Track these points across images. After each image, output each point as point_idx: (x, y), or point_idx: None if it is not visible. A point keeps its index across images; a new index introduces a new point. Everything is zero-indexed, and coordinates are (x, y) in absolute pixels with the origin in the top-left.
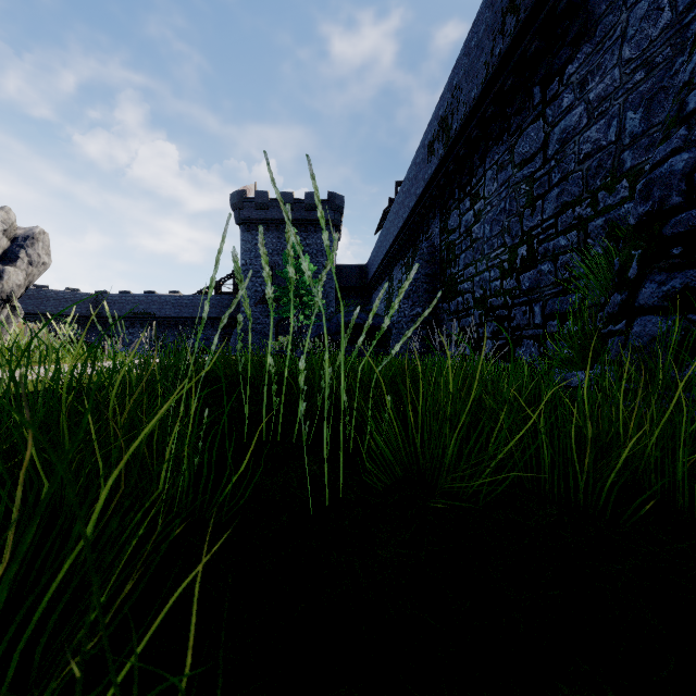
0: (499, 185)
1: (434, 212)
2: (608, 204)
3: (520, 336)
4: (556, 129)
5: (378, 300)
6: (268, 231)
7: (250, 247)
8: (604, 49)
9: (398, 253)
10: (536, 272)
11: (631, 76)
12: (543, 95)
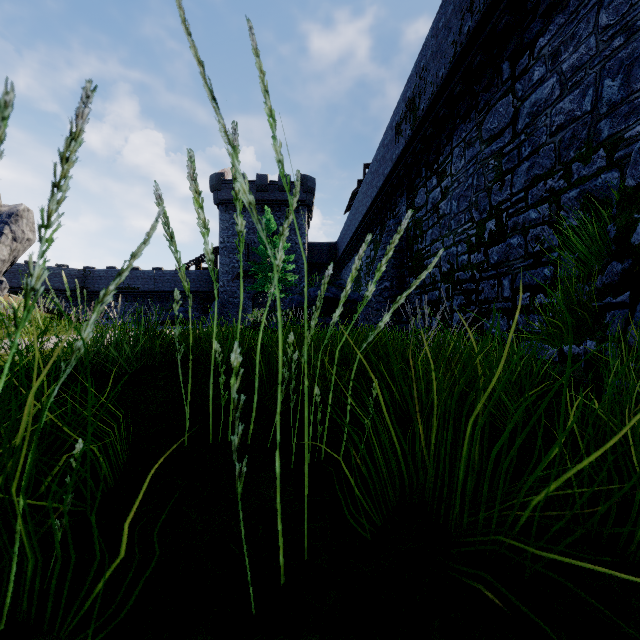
0: (467, 162)
1: (401, 191)
2: (583, 175)
3: (488, 309)
4: (526, 103)
5: (359, 261)
6: (244, 210)
7: (228, 226)
8: (578, 18)
9: (366, 231)
10: (505, 246)
11: (608, 43)
12: (512, 70)
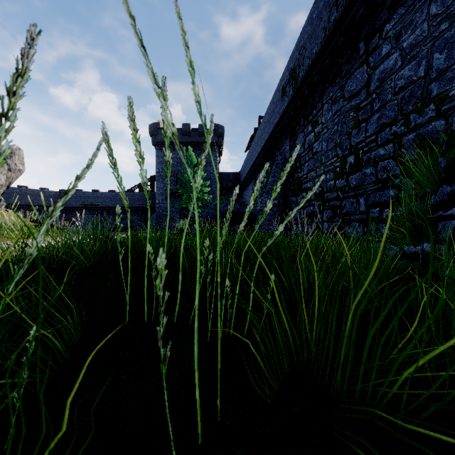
0: (333, 114)
1: (286, 135)
2: (418, 123)
3: (349, 220)
4: (376, 71)
5: (259, 183)
6: (174, 149)
7: (162, 160)
8: (415, 9)
9: (261, 164)
10: (361, 174)
11: (437, 27)
12: (366, 47)
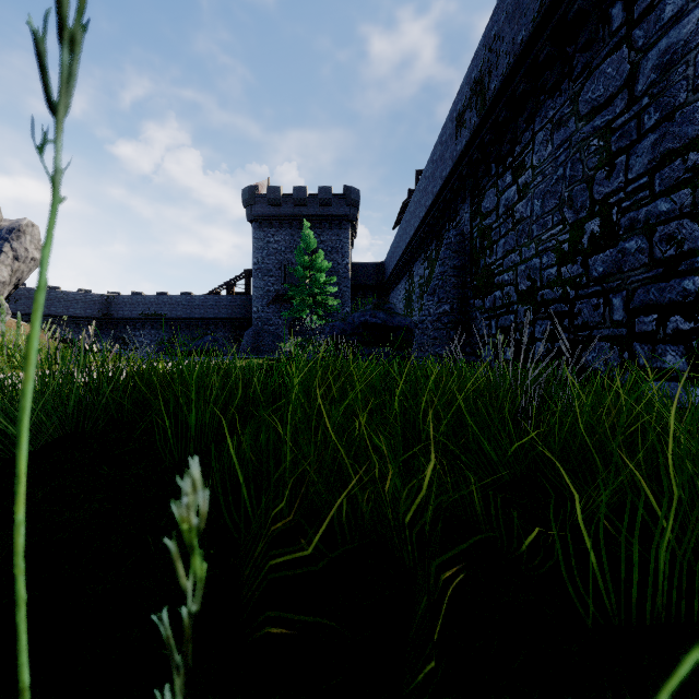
0: (555, 147)
1: (464, 195)
2: None
3: (588, 337)
4: (651, 54)
5: None
6: (280, 227)
7: (262, 245)
8: None
9: (419, 247)
10: (616, 252)
11: None
12: (627, 13)
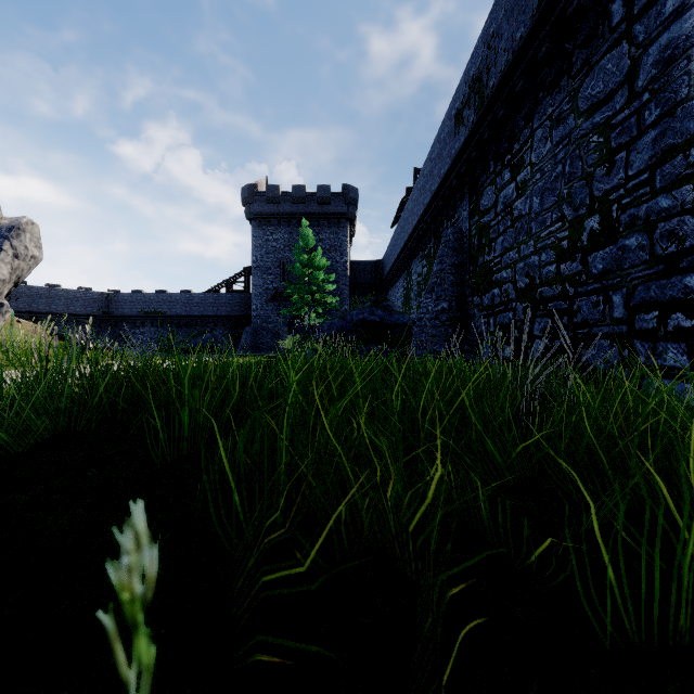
0: (554, 144)
1: (462, 193)
2: None
3: (588, 335)
4: (652, 49)
5: None
6: (279, 226)
7: (261, 243)
8: None
9: (417, 245)
10: (616, 249)
11: None
12: (627, 8)
